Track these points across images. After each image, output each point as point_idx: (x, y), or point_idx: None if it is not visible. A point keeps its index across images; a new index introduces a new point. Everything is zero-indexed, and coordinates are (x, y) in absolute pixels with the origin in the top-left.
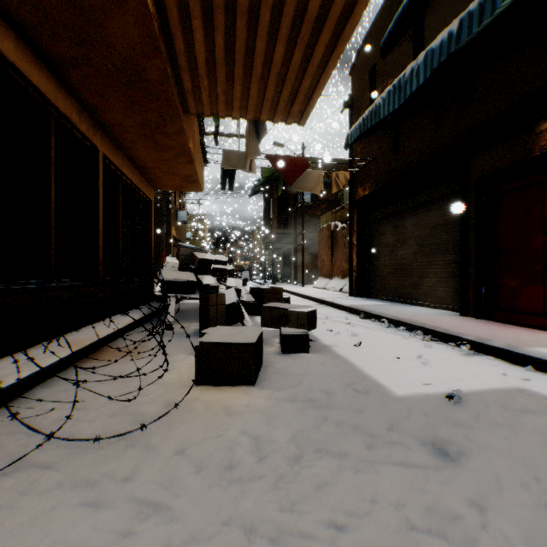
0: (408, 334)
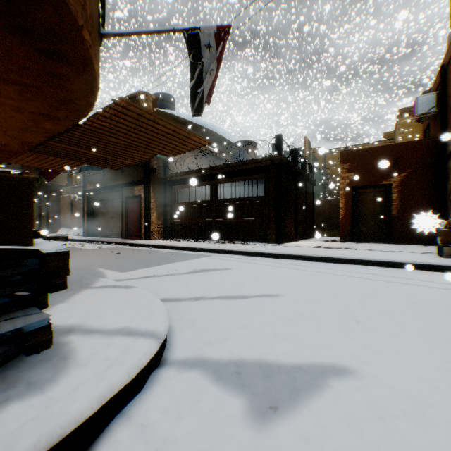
0: (102, 244)
